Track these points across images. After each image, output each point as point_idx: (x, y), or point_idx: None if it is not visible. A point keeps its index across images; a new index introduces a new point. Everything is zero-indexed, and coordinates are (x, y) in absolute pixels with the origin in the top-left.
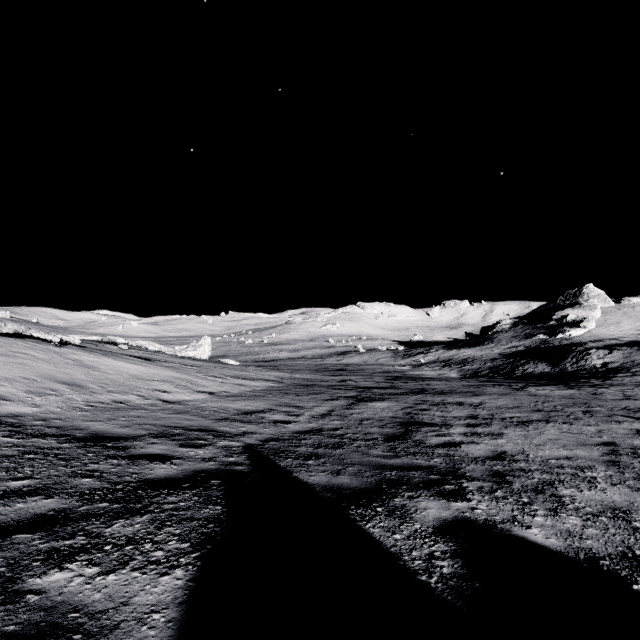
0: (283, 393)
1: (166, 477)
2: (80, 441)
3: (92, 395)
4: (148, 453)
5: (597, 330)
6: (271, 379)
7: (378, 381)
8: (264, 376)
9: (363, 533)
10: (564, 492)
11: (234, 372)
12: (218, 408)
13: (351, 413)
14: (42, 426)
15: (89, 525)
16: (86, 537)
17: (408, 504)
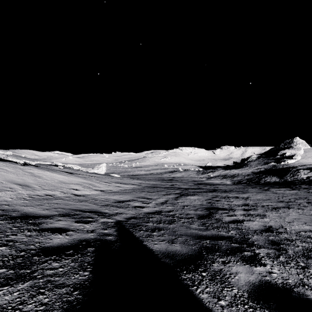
0: (141, 191)
1: (58, 245)
2: (12, 219)
3: (33, 191)
4: (53, 227)
5: (302, 160)
6: (135, 184)
7: (190, 185)
8: (131, 182)
9: (195, 299)
10: None
11: (116, 180)
12: (104, 199)
13: (177, 202)
14: None
15: None
16: None
17: (223, 269)
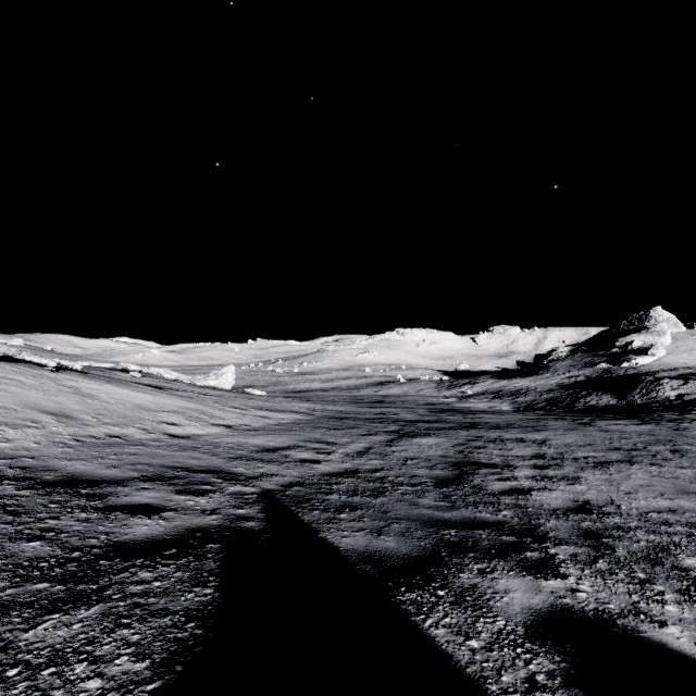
0: (313, 427)
1: (147, 539)
2: (46, 486)
3: (82, 428)
4: (132, 503)
5: (667, 358)
6: (300, 411)
7: (422, 414)
8: (292, 407)
9: (421, 638)
10: (688, 562)
11: (258, 403)
12: (234, 444)
13: (393, 451)
14: (4, 466)
15: (1, 625)
16: None
17: (481, 583)
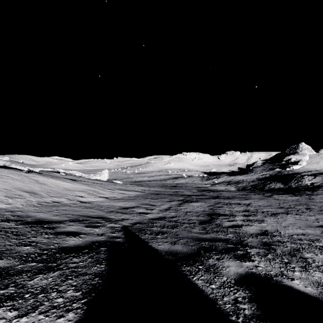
0: (144, 198)
1: (74, 245)
2: (29, 224)
3: (41, 198)
4: (66, 231)
5: (307, 166)
6: (138, 190)
7: (194, 192)
8: (135, 189)
9: (191, 284)
10: (307, 255)
11: (119, 187)
12: (109, 205)
13: (181, 208)
14: (9, 215)
15: (19, 279)
16: (15, 288)
17: (217, 263)
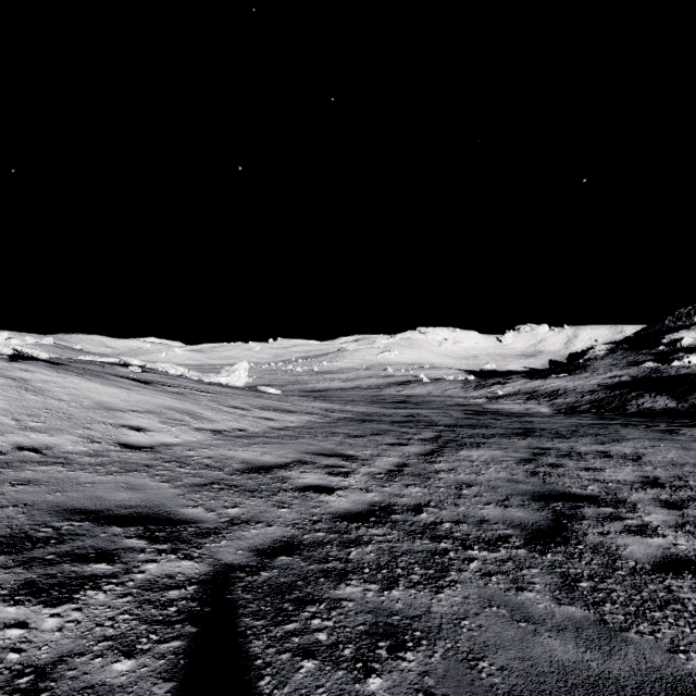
0: (327, 432)
1: None
2: None
3: None
4: None
5: None
6: (313, 412)
7: (457, 416)
8: (304, 407)
9: None
10: None
11: (264, 401)
12: (213, 459)
13: (436, 470)
14: None
15: None
16: None
17: None
